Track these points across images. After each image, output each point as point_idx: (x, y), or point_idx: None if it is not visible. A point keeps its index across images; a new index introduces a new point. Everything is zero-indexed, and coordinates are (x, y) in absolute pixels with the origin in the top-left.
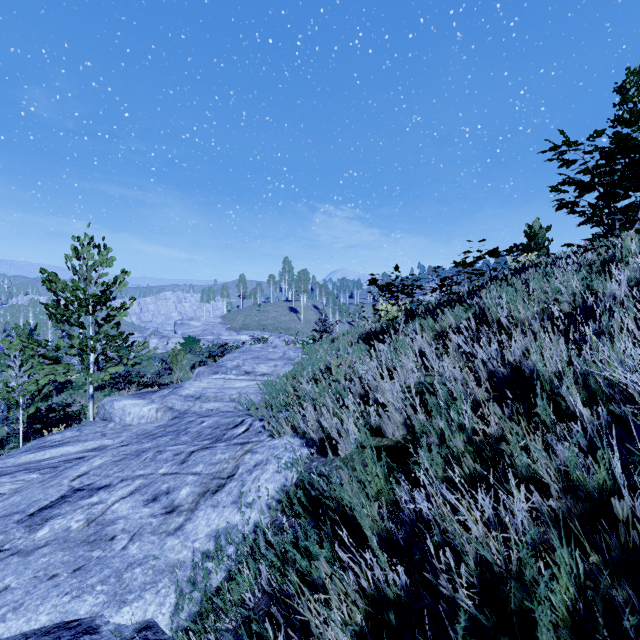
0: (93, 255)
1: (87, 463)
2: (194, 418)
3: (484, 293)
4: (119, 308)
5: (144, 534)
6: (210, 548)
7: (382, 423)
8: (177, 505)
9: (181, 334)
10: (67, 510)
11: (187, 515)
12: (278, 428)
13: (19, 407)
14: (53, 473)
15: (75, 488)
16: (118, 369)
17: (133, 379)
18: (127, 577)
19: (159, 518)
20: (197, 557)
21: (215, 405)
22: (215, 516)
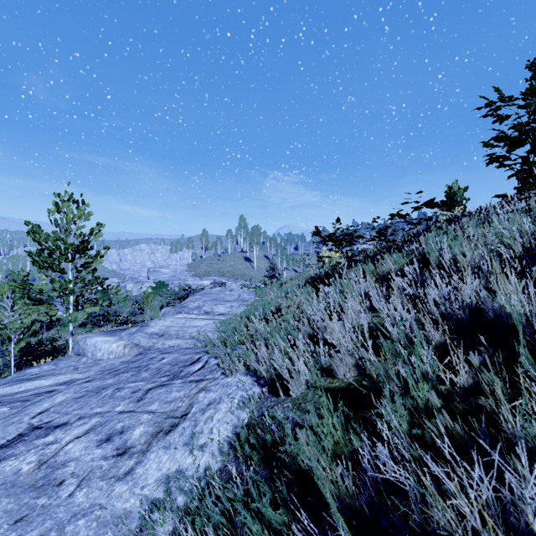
0: (72, 210)
1: (50, 399)
2: (156, 354)
3: (423, 240)
4: (95, 256)
5: (93, 479)
6: (159, 496)
7: (333, 364)
8: (129, 446)
9: (153, 279)
10: (21, 450)
11: (138, 457)
12: (231, 366)
13: (11, 342)
14: (19, 408)
15: (33, 426)
16: (94, 309)
17: (111, 318)
18: (69, 530)
19: (110, 461)
20: (145, 506)
21: (176, 342)
22: (166, 459)
